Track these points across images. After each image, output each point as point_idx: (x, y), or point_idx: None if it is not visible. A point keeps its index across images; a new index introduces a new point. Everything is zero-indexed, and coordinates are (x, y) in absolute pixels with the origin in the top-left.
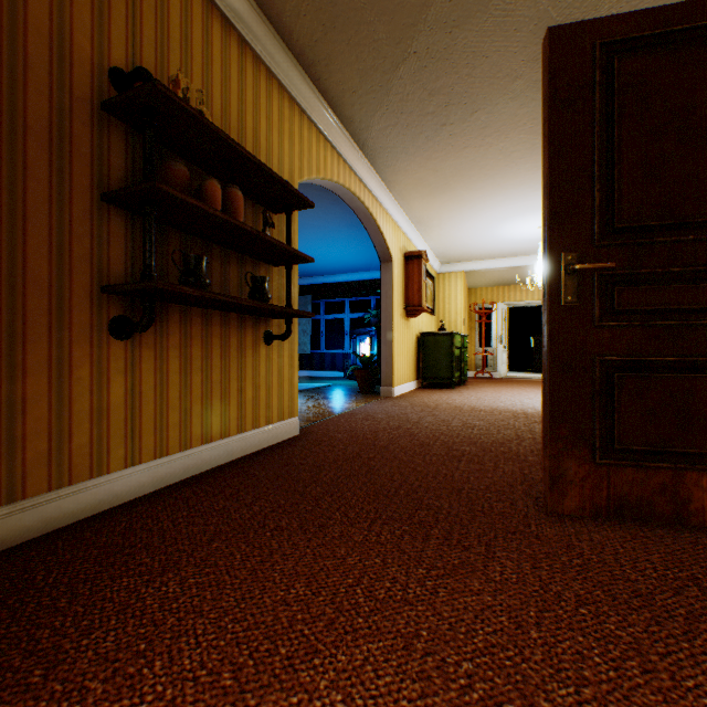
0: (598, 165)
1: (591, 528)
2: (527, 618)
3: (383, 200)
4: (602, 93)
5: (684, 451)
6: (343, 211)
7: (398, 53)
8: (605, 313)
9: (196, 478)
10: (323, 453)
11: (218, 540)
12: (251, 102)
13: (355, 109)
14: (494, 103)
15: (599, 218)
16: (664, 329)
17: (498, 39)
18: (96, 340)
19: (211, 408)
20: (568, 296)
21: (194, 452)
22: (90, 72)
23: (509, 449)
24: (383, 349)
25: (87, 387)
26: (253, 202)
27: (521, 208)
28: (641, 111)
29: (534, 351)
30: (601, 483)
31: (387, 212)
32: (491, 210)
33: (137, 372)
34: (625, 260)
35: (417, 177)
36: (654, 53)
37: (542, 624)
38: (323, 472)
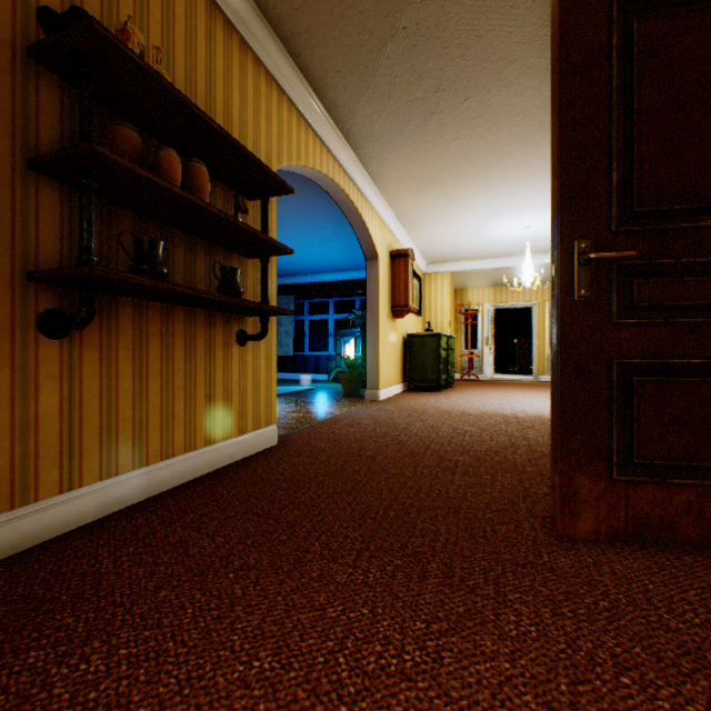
0: (615, 140)
1: (611, 557)
2: (558, 695)
3: (369, 194)
4: (619, 58)
5: (710, 465)
6: (326, 206)
7: (385, 28)
8: (623, 309)
9: (152, 501)
10: (303, 466)
11: (167, 587)
12: (221, 72)
13: (339, 92)
14: (486, 90)
15: (616, 200)
16: (689, 328)
17: (493, 16)
18: (19, 339)
19: (173, 417)
20: (581, 289)
21: (152, 469)
22: (10, 7)
23: (505, 458)
24: (369, 351)
25: (7, 396)
26: (224, 185)
27: (510, 206)
28: (663, 79)
29: (517, 353)
30: (618, 502)
31: (372, 208)
32: (479, 208)
33: (76, 378)
34: (646, 248)
35: (404, 170)
36: (678, 14)
37: (579, 705)
38: (302, 489)
